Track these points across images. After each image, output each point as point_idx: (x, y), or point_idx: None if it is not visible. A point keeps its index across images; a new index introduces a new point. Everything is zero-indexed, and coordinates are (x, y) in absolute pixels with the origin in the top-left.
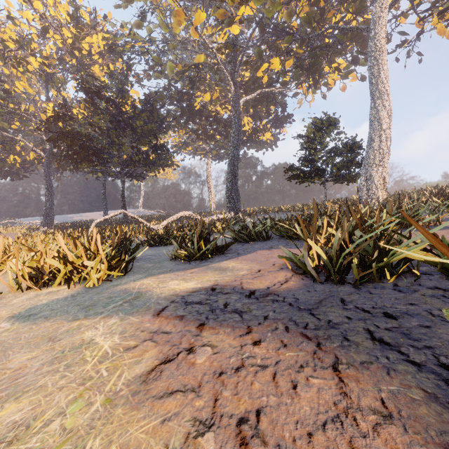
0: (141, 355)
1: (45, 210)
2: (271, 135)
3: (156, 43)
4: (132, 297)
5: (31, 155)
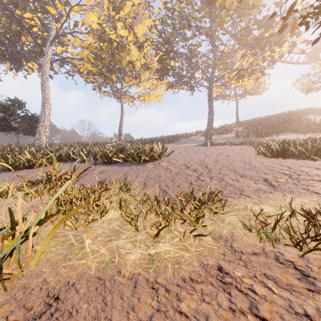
0: None
1: None
2: None
3: None
4: None
5: None
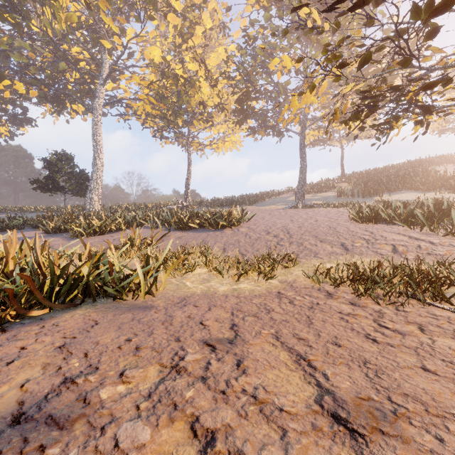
0: None
1: None
2: (7, 130)
3: None
4: None
5: None
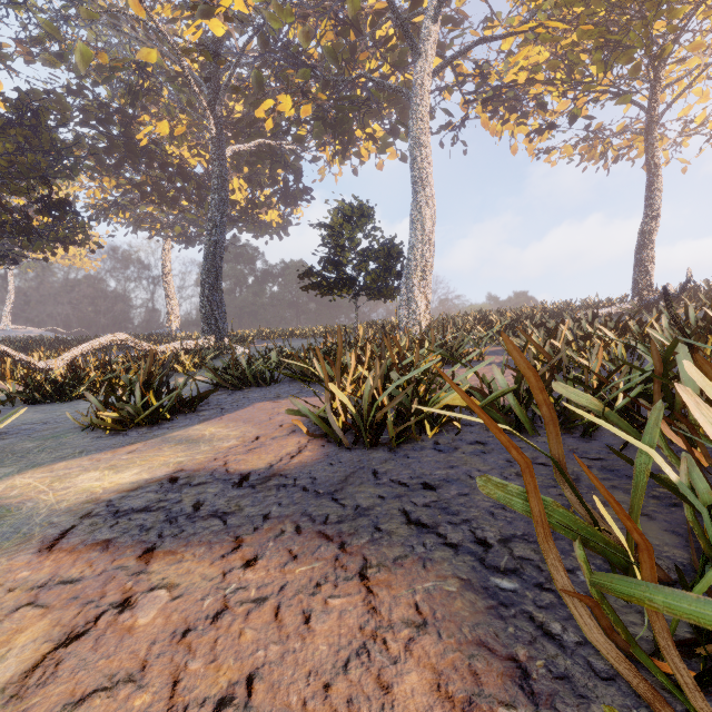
0: (6, 642)
1: None
2: (278, 214)
3: None
4: None
5: None
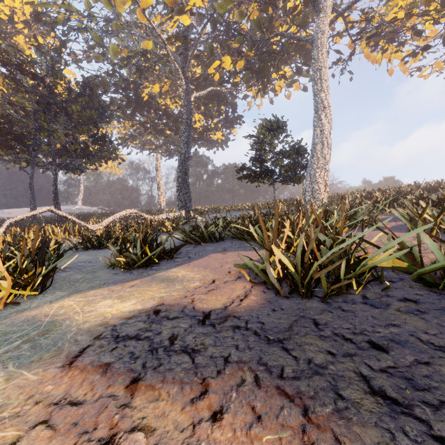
0: None
1: None
2: (222, 134)
3: (96, 20)
4: (40, 331)
5: None
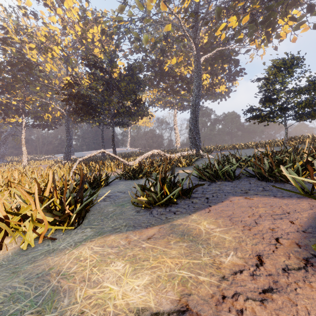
0: None
1: (65, 149)
2: (225, 87)
3: (135, 23)
4: (33, 311)
5: (58, 113)
